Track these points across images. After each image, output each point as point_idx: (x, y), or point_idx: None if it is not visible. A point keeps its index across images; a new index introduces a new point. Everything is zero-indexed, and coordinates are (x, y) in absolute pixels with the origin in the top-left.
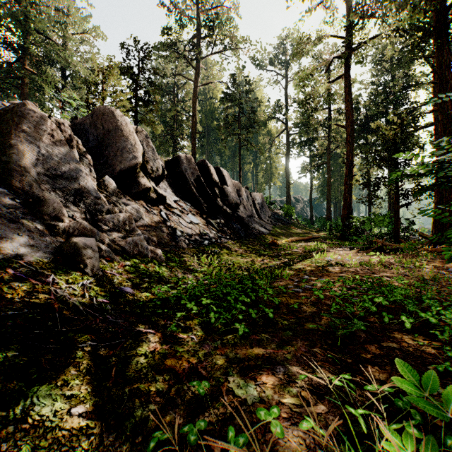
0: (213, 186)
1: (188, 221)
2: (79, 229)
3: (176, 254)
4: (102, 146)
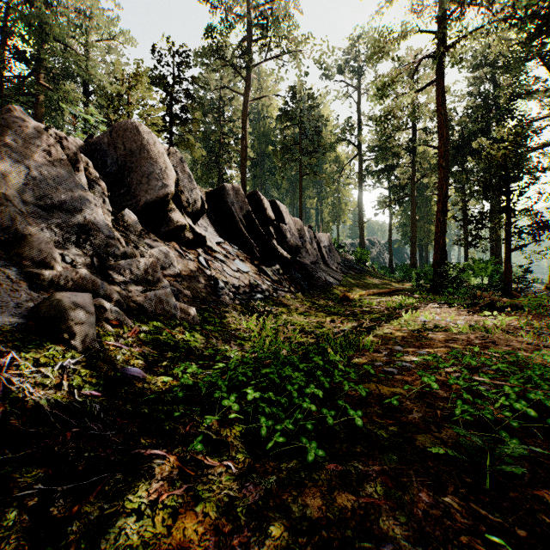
0: (267, 224)
1: (235, 269)
2: (74, 279)
3: (217, 313)
4: (123, 172)
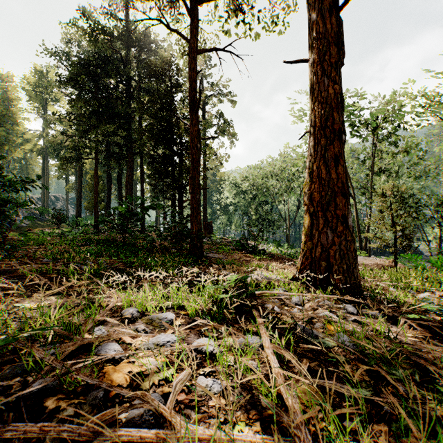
0: None
1: None
2: None
3: None
4: None
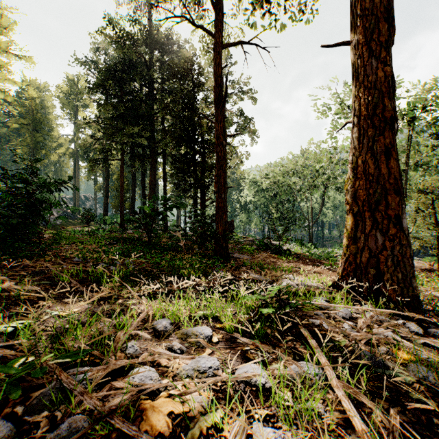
0: None
1: None
2: None
3: None
4: None
